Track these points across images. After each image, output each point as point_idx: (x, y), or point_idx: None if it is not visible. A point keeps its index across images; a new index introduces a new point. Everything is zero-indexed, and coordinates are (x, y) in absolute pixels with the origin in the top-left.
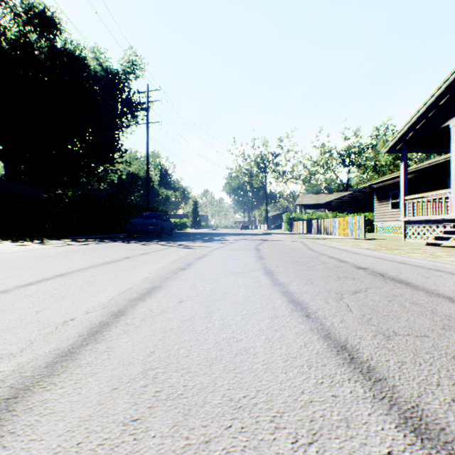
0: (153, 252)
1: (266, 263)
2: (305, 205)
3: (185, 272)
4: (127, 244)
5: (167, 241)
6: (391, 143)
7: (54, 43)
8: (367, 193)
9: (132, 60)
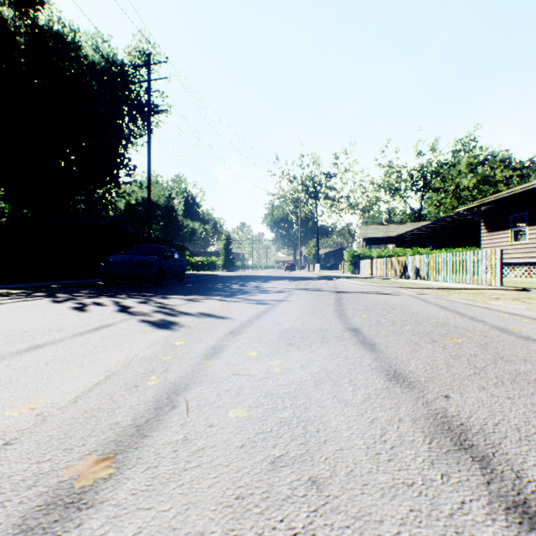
0: (7, 355)
1: None
2: (370, 238)
3: None
4: (41, 308)
5: (154, 294)
6: None
7: (34, 19)
8: (454, 223)
9: (143, 49)
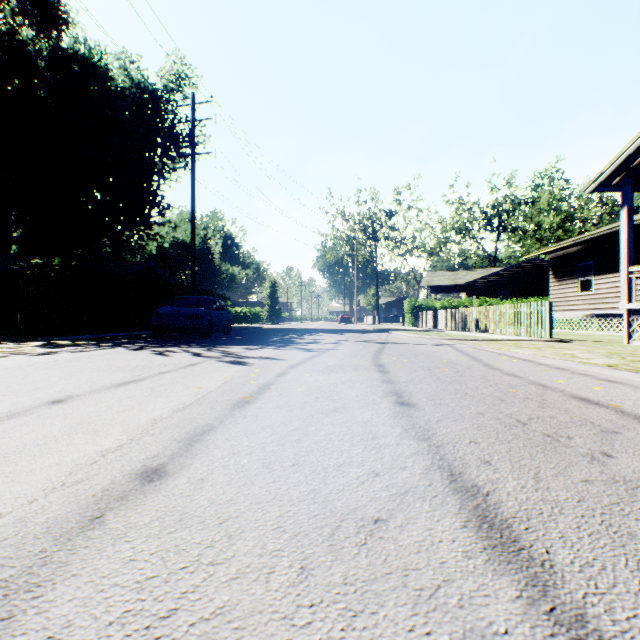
0: (154, 375)
1: (433, 431)
2: (435, 286)
3: (133, 514)
4: (128, 354)
5: (212, 345)
6: (604, 173)
7: (58, 42)
8: (529, 269)
9: (178, 72)
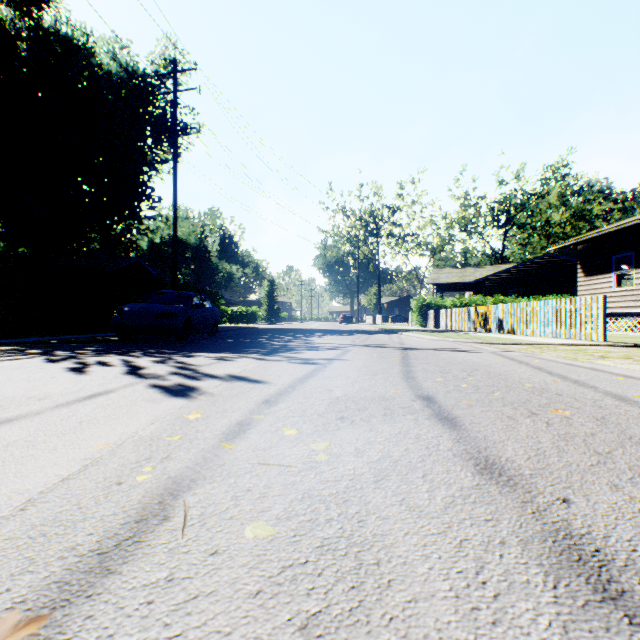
0: None
1: None
2: (442, 284)
3: None
4: (29, 369)
5: (176, 352)
6: None
7: (37, 20)
8: (543, 265)
9: (170, 56)
